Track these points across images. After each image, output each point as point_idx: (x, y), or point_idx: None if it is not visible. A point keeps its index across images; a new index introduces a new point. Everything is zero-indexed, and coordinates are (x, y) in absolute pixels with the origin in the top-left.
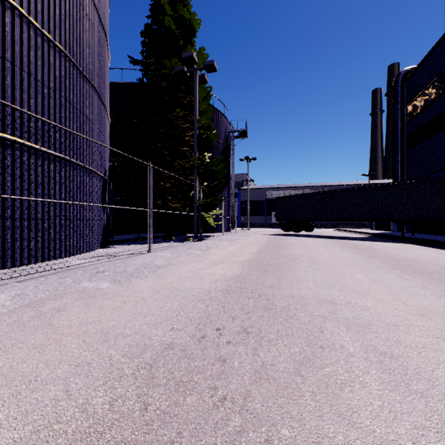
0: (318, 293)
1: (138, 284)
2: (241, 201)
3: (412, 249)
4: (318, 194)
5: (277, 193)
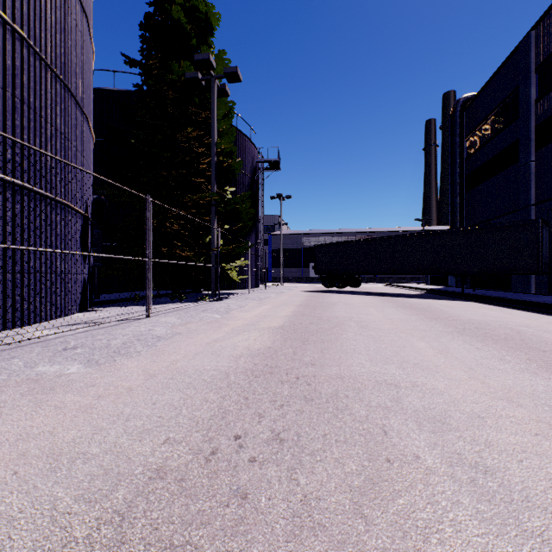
0: (374, 371)
1: (124, 366)
2: (273, 249)
3: (476, 308)
4: (366, 241)
5: (316, 240)
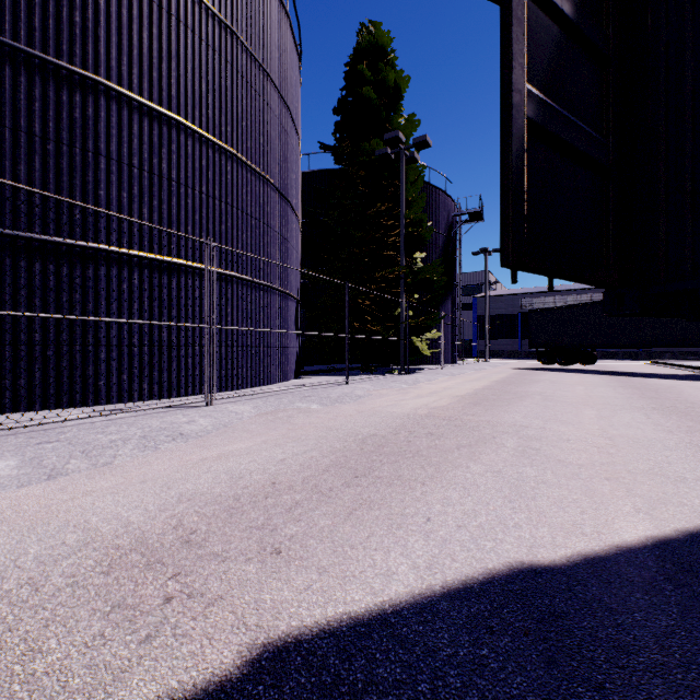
0: (519, 421)
1: (343, 407)
2: (478, 316)
3: None
4: (600, 304)
5: (540, 302)
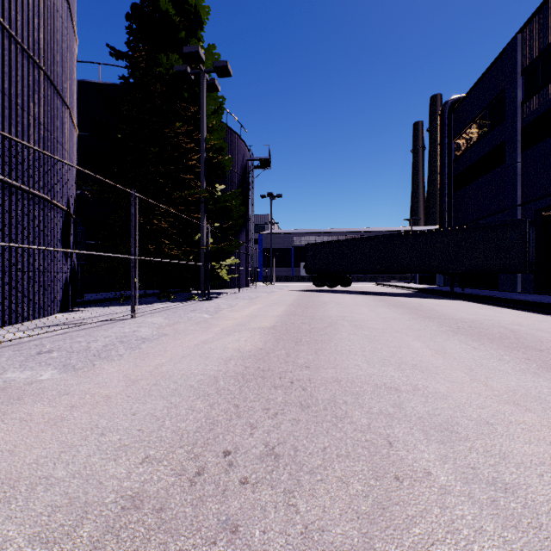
0: (372, 373)
1: (104, 371)
2: (263, 248)
3: (467, 307)
4: (357, 241)
5: (306, 240)
